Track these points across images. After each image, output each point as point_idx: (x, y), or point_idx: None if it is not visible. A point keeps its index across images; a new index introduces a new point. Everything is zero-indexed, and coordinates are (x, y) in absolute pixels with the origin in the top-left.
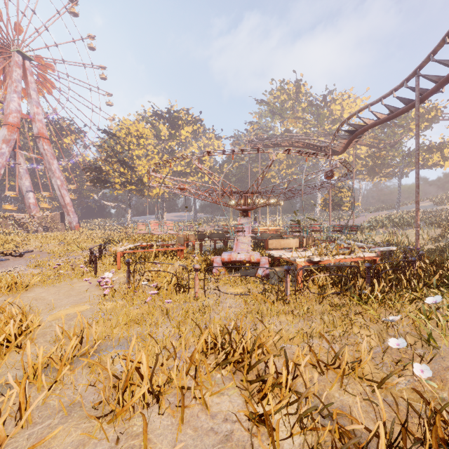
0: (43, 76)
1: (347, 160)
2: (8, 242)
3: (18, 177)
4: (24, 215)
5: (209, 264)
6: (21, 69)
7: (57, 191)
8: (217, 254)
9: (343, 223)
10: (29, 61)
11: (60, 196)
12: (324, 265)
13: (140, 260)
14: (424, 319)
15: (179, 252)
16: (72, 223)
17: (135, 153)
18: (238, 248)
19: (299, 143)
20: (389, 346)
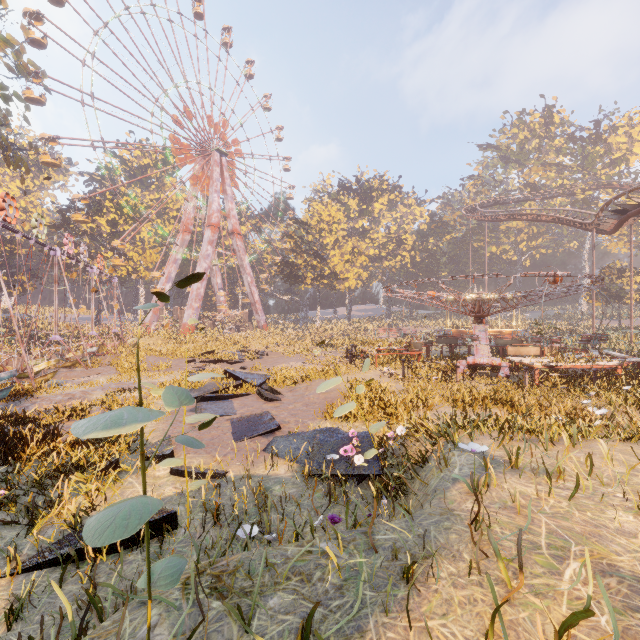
0: (233, 166)
1: (639, 221)
2: (235, 342)
3: (211, 275)
4: (221, 314)
5: (451, 366)
6: (219, 167)
7: (247, 289)
8: (451, 359)
9: (628, 323)
10: (225, 156)
11: (250, 294)
12: (562, 370)
13: (385, 362)
14: (621, 400)
15: (417, 356)
16: (260, 322)
17: (325, 241)
18: (479, 354)
19: (547, 217)
20: (585, 406)
